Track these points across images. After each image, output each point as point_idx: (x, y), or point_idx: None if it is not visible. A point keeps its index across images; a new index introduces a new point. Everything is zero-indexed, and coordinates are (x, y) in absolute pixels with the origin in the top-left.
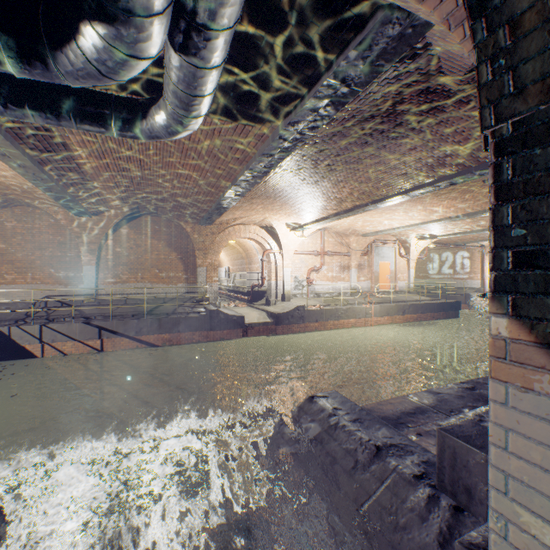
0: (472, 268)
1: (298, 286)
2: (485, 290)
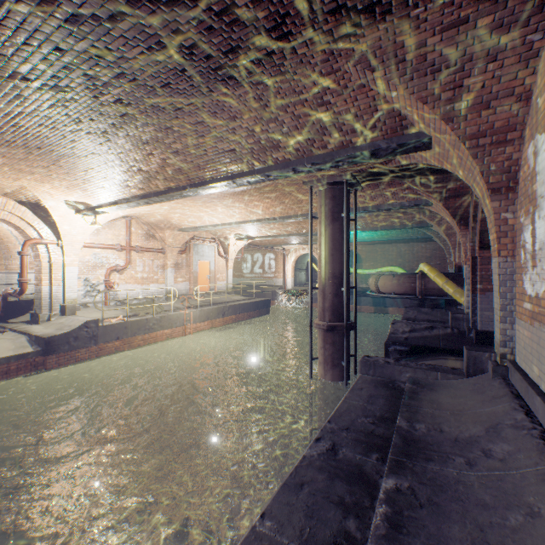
0: (277, 268)
1: (91, 292)
2: (287, 287)
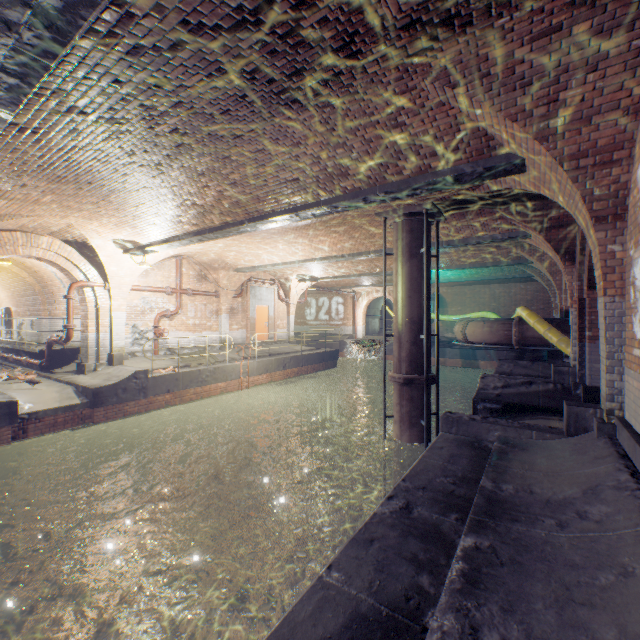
0: (346, 314)
1: (140, 340)
2: (357, 336)
